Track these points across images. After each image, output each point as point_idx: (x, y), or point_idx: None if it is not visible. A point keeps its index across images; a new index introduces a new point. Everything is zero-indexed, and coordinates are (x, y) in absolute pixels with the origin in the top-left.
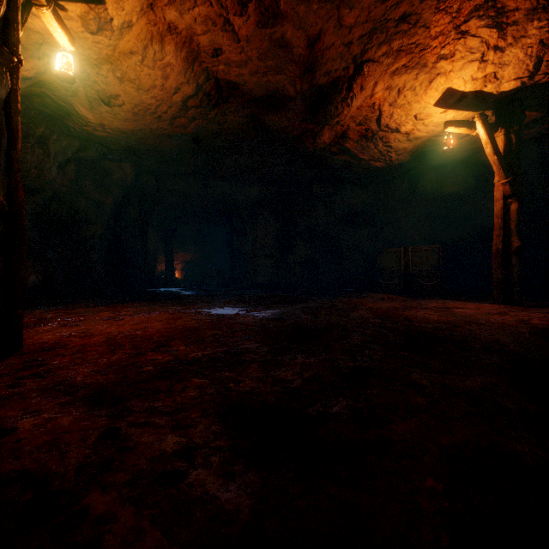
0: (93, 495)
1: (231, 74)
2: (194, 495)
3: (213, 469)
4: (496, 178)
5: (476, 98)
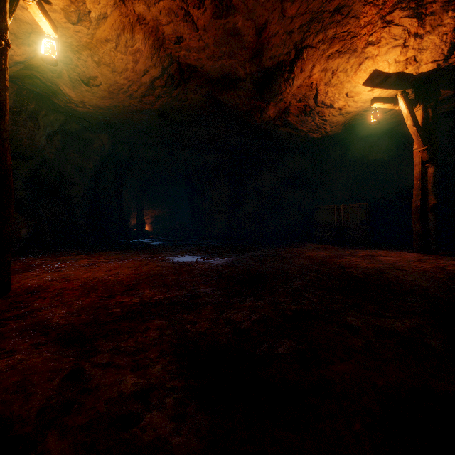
0: (50, 440)
1: (191, 58)
2: (146, 440)
3: (166, 411)
4: (415, 146)
5: (398, 78)
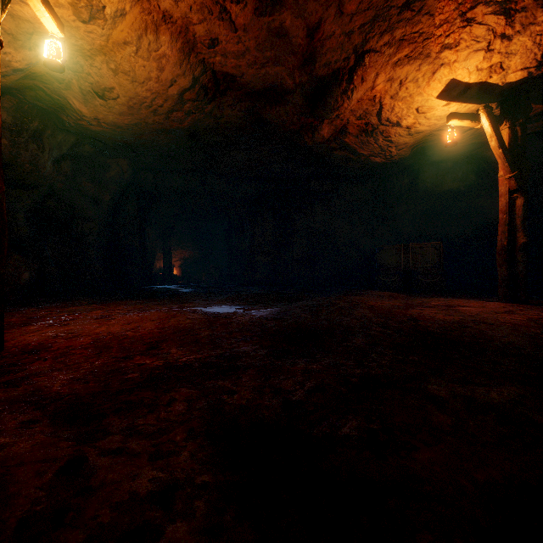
0: None
1: (228, 65)
2: None
3: (195, 521)
4: (501, 173)
5: (480, 89)
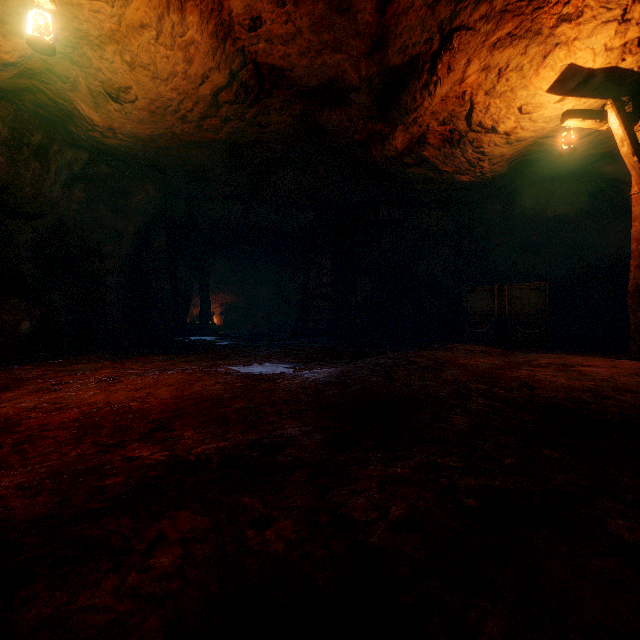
0: None
1: (274, 55)
2: None
3: None
4: (634, 189)
5: (608, 78)
